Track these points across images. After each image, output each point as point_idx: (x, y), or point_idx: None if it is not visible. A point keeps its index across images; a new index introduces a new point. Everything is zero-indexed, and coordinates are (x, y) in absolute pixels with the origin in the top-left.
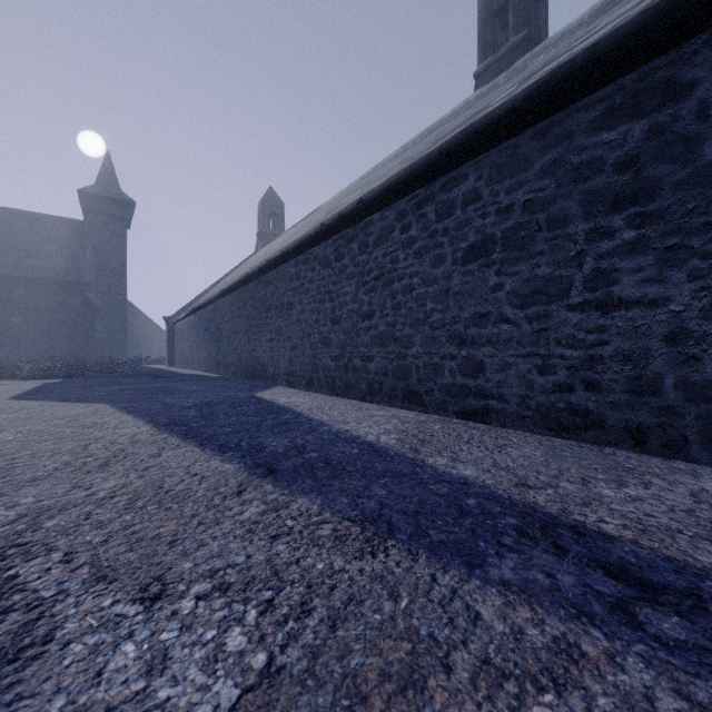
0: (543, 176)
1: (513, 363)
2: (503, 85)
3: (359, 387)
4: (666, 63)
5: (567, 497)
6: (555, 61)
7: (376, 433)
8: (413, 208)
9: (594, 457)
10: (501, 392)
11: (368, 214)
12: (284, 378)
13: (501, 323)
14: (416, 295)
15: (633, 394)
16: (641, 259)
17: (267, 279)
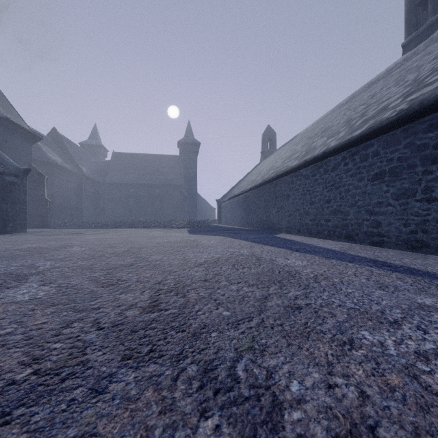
0: (405, 148)
1: (393, 222)
2: (422, 51)
3: (324, 233)
4: None
5: (389, 259)
6: (417, 93)
7: (331, 247)
8: (349, 156)
9: (417, 256)
10: (388, 234)
11: (328, 157)
12: (285, 229)
13: (388, 206)
14: (351, 193)
15: None
16: None
17: (275, 183)
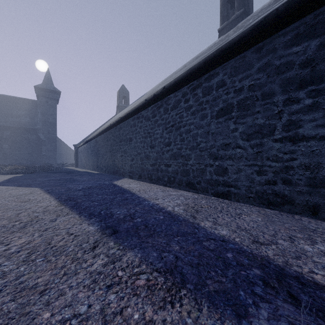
0: (259, 72)
1: (243, 169)
2: (232, 34)
3: (164, 179)
4: None
5: (285, 252)
6: (264, 14)
7: (172, 205)
8: (190, 91)
9: (291, 222)
10: (236, 183)
11: (168, 94)
12: (128, 174)
13: (236, 148)
14: (192, 134)
15: (311, 187)
16: (315, 114)
17: (120, 127)
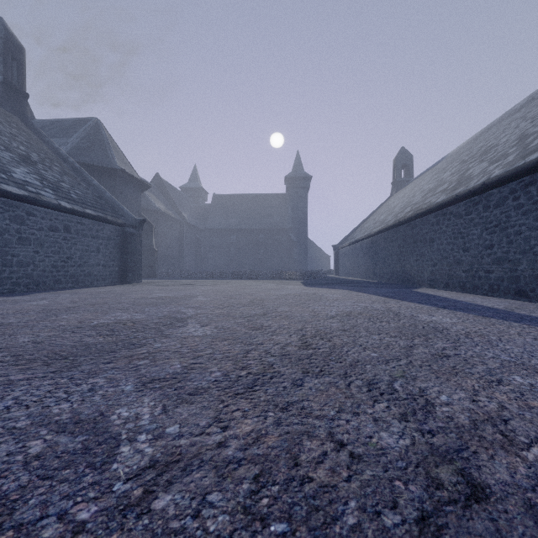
0: None
1: None
2: None
3: (483, 288)
4: None
5: None
6: None
7: (492, 305)
8: (521, 188)
9: None
10: None
11: (489, 189)
12: (426, 283)
13: None
14: (523, 236)
15: None
16: None
17: (414, 224)
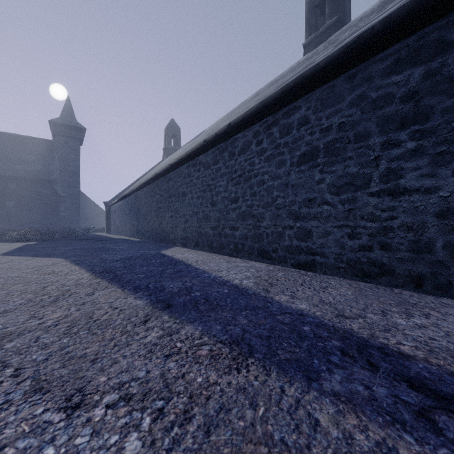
0: (352, 106)
1: (331, 231)
2: (322, 51)
3: (229, 247)
4: (437, 28)
5: (373, 325)
6: (359, 30)
7: (240, 278)
8: (264, 129)
9: (388, 295)
10: (323, 250)
11: (235, 133)
12: (180, 241)
13: (323, 205)
14: (266, 186)
15: (414, 252)
16: (419, 161)
17: (169, 177)
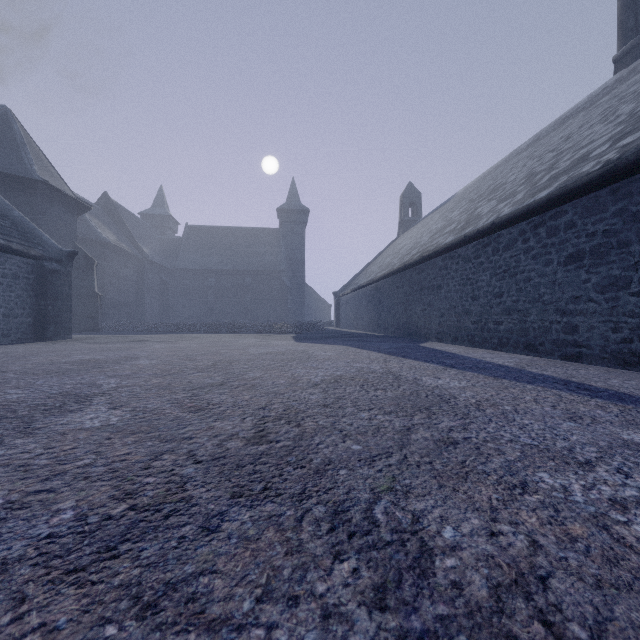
0: (614, 217)
1: (596, 326)
2: None
3: (492, 341)
4: None
5: (589, 380)
6: (633, 135)
7: (502, 362)
8: (530, 229)
9: (632, 375)
10: (588, 343)
11: (499, 230)
12: (434, 336)
13: (588, 302)
14: (533, 283)
15: None
16: None
17: (421, 268)
